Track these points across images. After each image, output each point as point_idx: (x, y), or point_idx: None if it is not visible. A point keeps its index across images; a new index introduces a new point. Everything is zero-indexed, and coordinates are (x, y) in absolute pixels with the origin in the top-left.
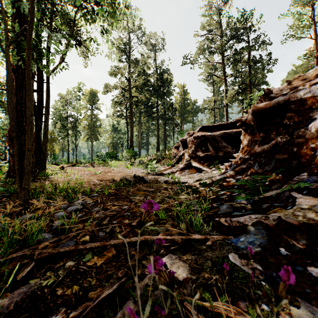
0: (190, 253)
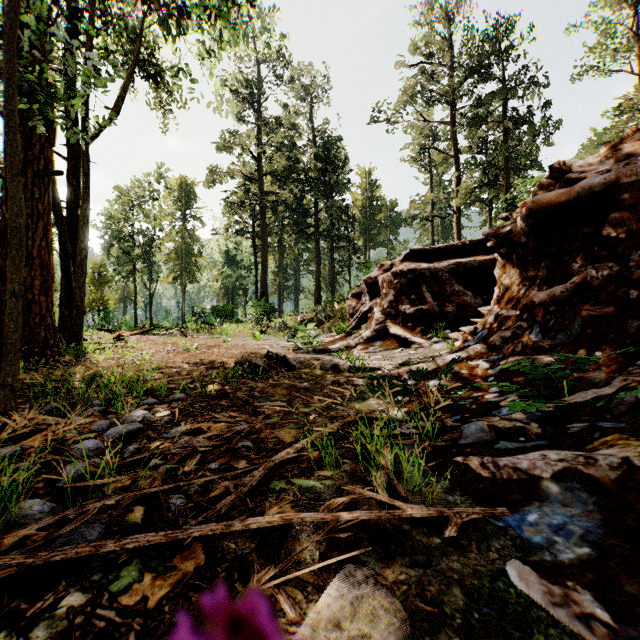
0: (401, 559)
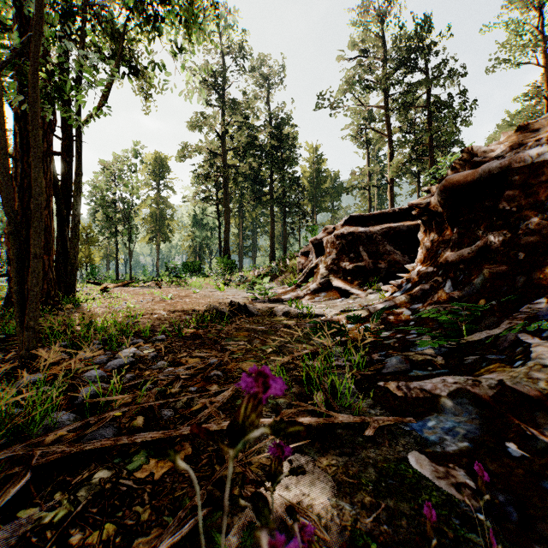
0: (333, 451)
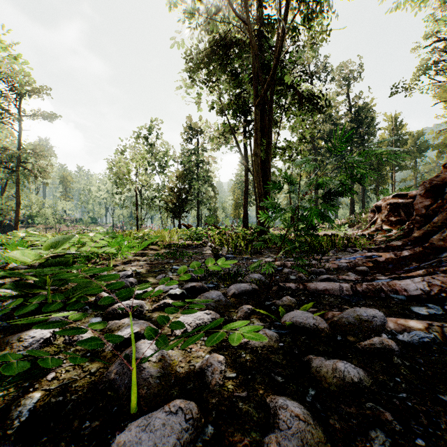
0: None
